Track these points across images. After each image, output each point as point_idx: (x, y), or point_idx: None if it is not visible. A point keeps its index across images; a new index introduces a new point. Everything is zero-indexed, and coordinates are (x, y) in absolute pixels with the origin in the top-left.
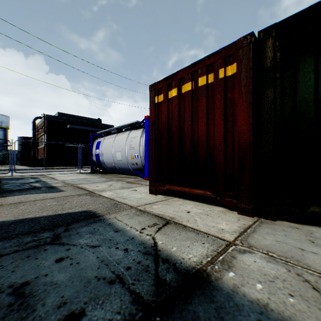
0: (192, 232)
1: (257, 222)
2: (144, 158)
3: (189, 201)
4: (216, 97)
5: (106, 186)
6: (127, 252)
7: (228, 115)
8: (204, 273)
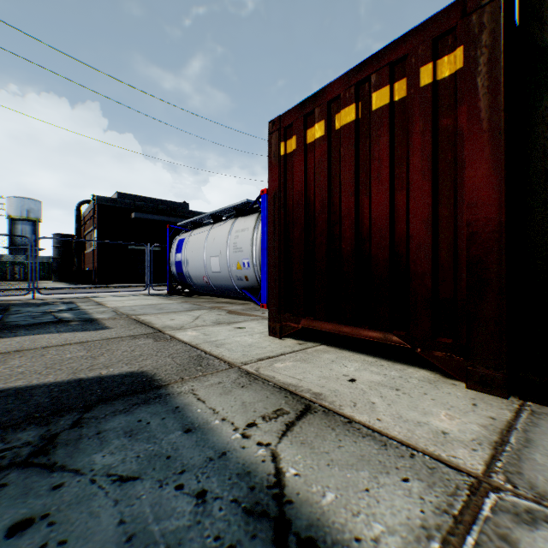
0: (369, 441)
1: (522, 413)
2: (259, 268)
3: (351, 354)
4: (414, 128)
5: (189, 319)
6: (203, 505)
7: (443, 166)
8: None
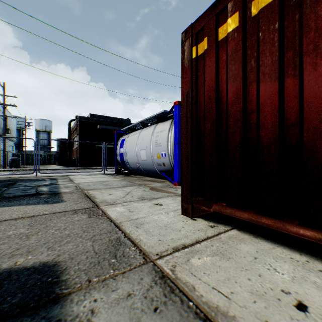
0: None
1: None
2: (173, 157)
3: (270, 246)
4: None
5: (122, 194)
6: None
7: None
8: None
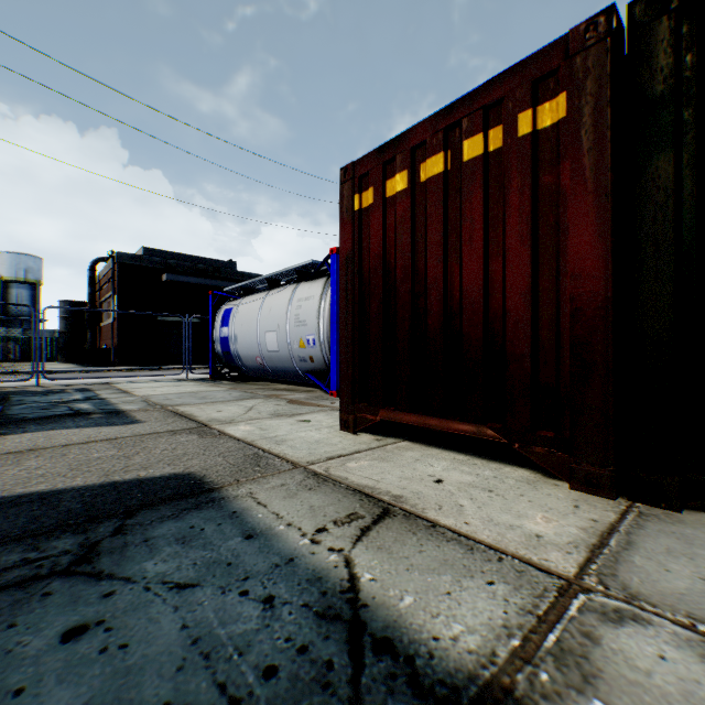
0: (454, 545)
1: (628, 514)
2: (328, 347)
3: (439, 452)
4: (511, 185)
5: (240, 410)
6: (272, 609)
7: (544, 230)
8: (509, 701)
